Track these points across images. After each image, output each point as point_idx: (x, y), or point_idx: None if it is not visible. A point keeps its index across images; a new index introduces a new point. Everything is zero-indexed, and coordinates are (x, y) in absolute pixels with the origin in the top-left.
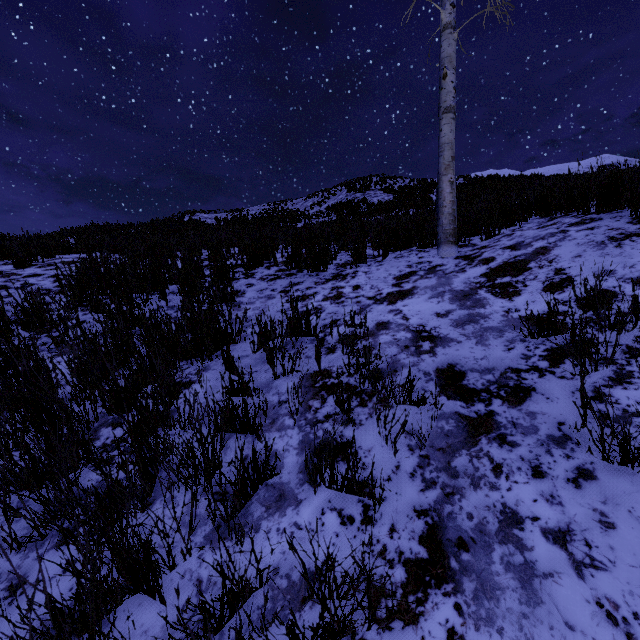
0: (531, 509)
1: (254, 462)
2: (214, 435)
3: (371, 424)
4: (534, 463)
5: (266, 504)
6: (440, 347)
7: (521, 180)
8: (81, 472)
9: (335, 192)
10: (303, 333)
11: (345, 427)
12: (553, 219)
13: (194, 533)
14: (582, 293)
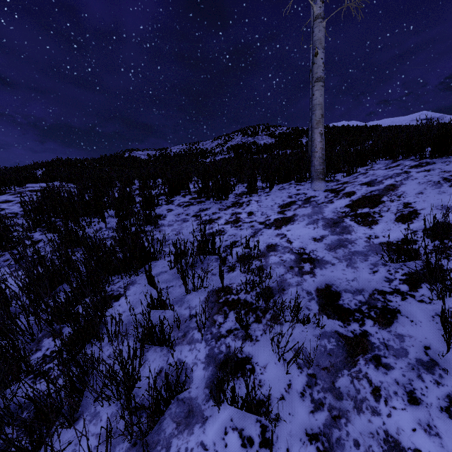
0: (411, 439)
1: (166, 383)
2: (132, 359)
3: (265, 340)
4: (408, 388)
5: (177, 420)
6: (318, 268)
7: (366, 129)
8: (21, 384)
9: (233, 136)
10: (210, 253)
11: (244, 342)
12: (396, 161)
13: (113, 451)
14: (428, 224)
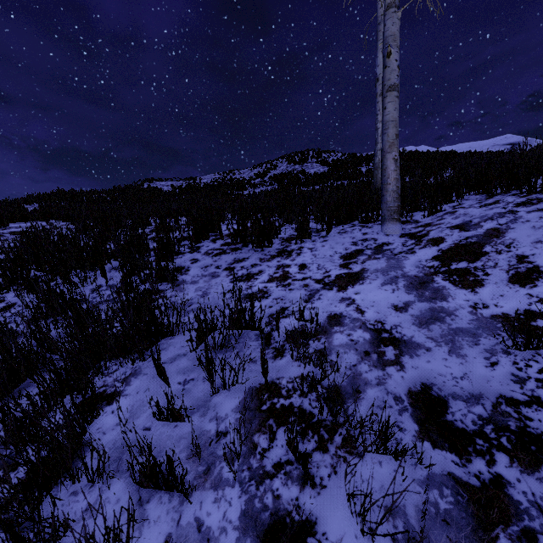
0: None
1: None
2: None
3: (336, 487)
4: None
5: None
6: (407, 356)
7: (439, 156)
8: None
9: (277, 164)
10: (247, 326)
11: (302, 490)
12: (491, 196)
13: None
14: None
